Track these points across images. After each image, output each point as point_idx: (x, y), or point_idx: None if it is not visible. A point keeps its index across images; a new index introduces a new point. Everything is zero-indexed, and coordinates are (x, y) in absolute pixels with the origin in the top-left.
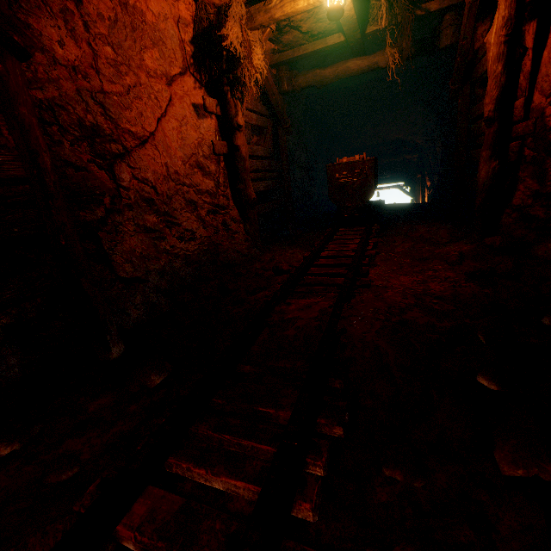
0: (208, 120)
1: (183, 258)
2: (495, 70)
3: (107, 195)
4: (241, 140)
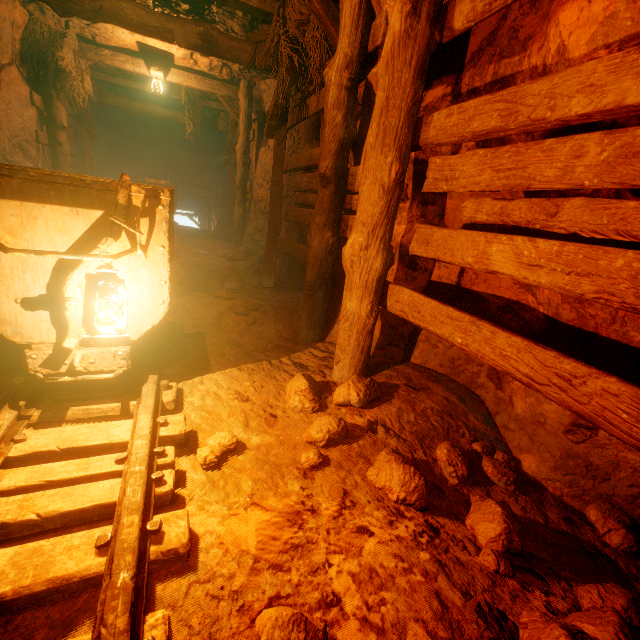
0: (31, 111)
1: None
2: (240, 164)
3: None
4: (65, 139)
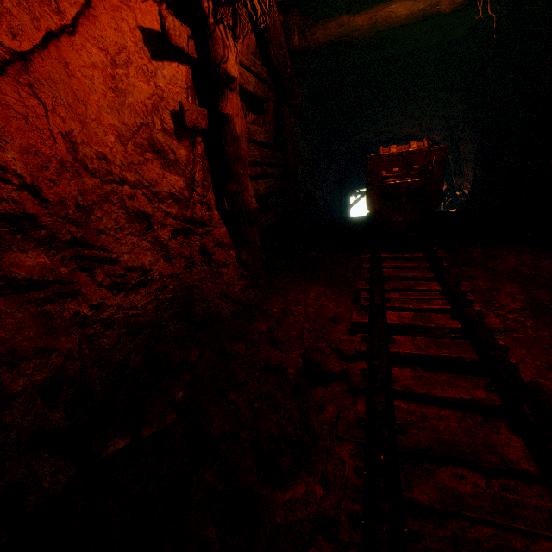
0: (173, 65)
1: (123, 324)
2: None
3: None
4: (233, 106)
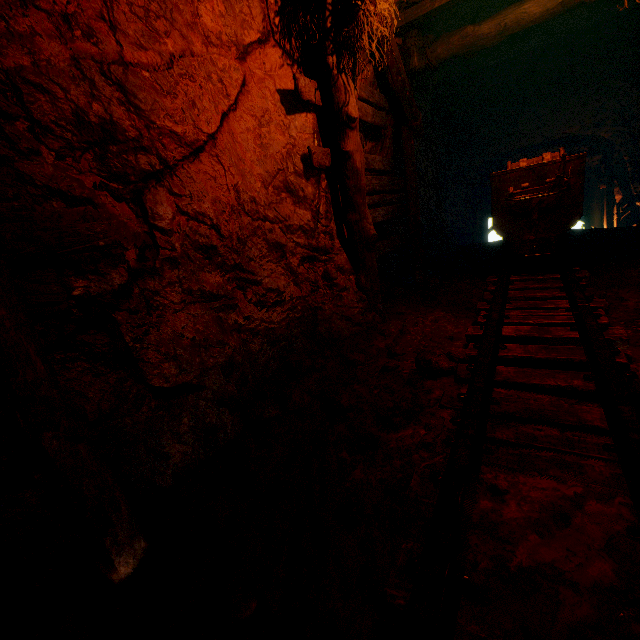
0: (302, 116)
1: (264, 335)
2: None
3: (131, 244)
4: (353, 143)
